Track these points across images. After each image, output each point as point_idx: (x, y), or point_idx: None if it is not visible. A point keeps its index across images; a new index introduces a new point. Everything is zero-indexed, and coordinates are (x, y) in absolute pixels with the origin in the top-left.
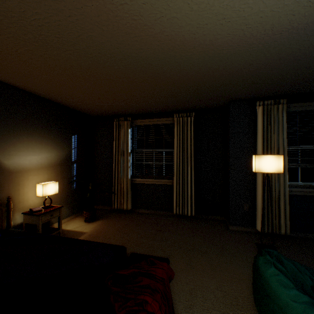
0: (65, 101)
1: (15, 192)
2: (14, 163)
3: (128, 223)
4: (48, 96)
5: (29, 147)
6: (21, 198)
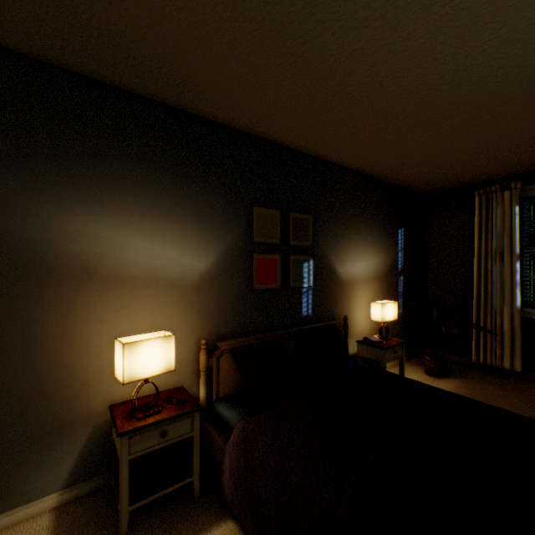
0: (396, 176)
1: (346, 311)
2: (345, 271)
3: (530, 399)
4: (379, 172)
5: (357, 250)
6: (350, 321)
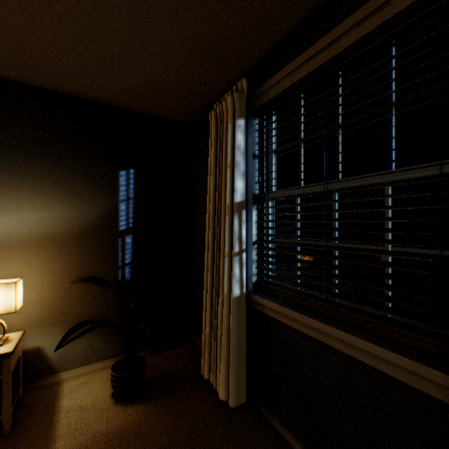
0: (67, 83)
1: None
2: None
3: None
4: (20, 74)
5: None
6: None
